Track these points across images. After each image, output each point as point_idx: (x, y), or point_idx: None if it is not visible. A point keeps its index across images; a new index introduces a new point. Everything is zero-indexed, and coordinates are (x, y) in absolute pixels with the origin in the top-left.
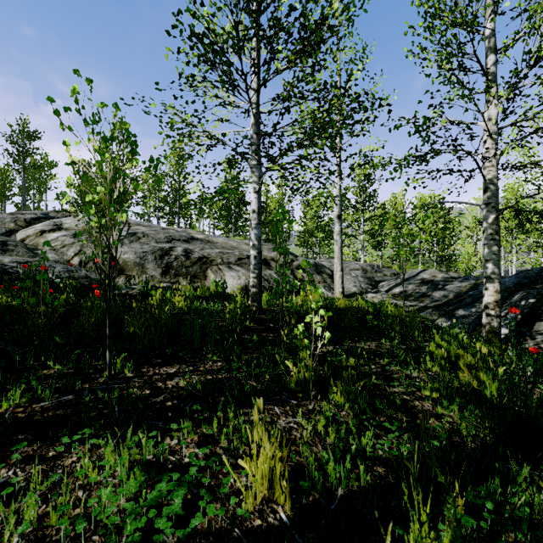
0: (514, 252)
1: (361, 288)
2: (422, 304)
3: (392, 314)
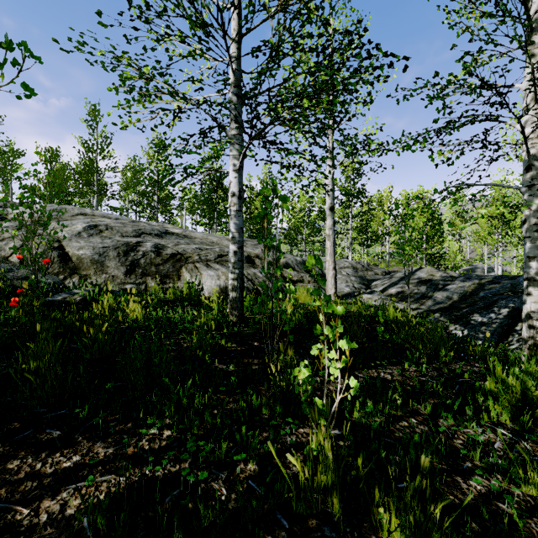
0: (500, 250)
1: (355, 289)
2: (424, 306)
3: (399, 321)
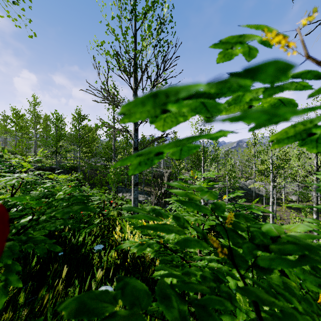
0: None
1: None
2: None
3: None
